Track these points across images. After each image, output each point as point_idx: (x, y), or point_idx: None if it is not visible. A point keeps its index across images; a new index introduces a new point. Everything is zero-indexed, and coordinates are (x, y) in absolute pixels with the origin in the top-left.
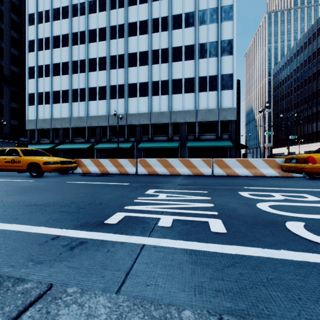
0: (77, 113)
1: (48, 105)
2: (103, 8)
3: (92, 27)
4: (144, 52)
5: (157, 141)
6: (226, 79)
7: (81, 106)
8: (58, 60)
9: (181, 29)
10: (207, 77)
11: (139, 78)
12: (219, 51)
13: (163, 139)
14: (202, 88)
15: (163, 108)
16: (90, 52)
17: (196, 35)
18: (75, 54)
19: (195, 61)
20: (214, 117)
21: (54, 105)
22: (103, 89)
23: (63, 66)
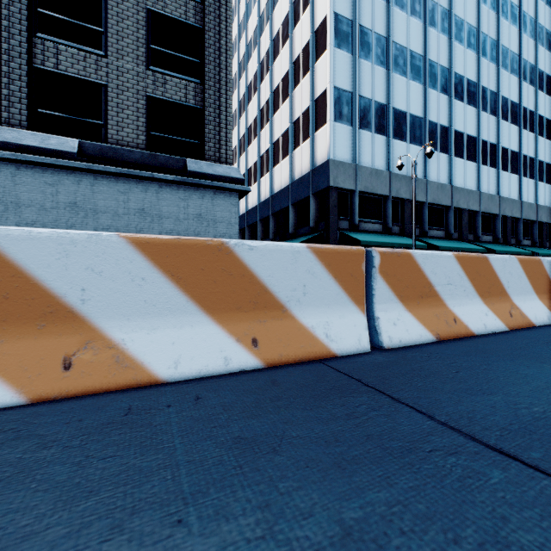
0: (436, 174)
1: (383, 138)
2: None
3: (458, 13)
4: (515, 103)
5: (524, 245)
6: None
7: (441, 161)
8: (402, 39)
9: (543, 93)
10: None
11: (510, 143)
12: None
13: (528, 244)
14: None
15: (530, 197)
16: (455, 59)
17: None
18: (433, 47)
19: None
20: None
21: (394, 141)
22: (472, 142)
23: (411, 60)
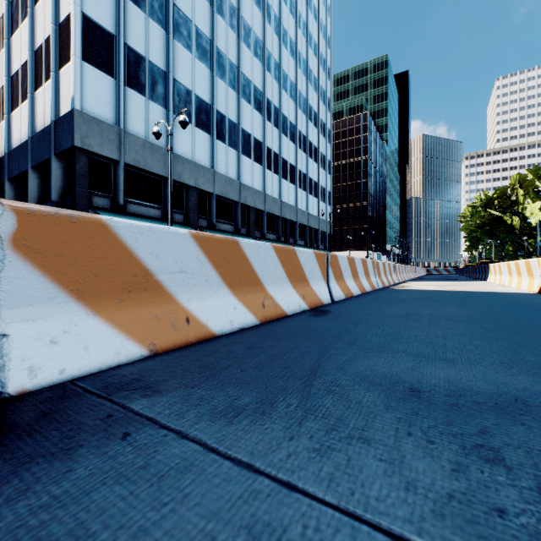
0: (225, 167)
1: (161, 109)
2: (259, 5)
3: (246, 18)
4: (293, 124)
5: (299, 245)
6: (328, 195)
7: (230, 156)
8: (186, 8)
9: (312, 124)
10: (322, 187)
11: (289, 156)
12: (327, 167)
13: (302, 244)
14: (321, 197)
15: (303, 206)
16: (244, 61)
17: (320, 141)
18: (221, 37)
19: (318, 166)
20: (325, 228)
21: (176, 118)
22: (258, 145)
23: (197, 37)
